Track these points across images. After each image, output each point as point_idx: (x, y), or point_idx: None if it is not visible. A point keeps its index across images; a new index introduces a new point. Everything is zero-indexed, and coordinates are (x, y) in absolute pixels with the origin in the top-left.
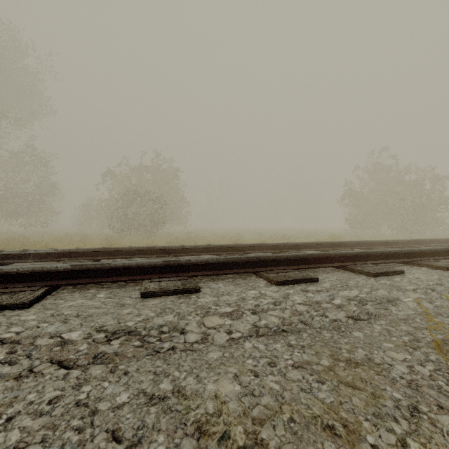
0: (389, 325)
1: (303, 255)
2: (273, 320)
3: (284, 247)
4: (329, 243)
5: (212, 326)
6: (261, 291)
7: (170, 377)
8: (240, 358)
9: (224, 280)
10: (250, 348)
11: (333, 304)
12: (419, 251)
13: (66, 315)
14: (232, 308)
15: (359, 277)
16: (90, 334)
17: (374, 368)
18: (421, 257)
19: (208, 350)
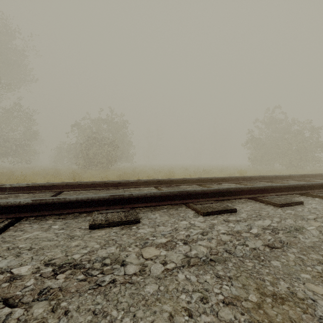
0: (300, 253)
1: (223, 189)
2: (202, 250)
3: (206, 180)
4: (240, 177)
5: (149, 257)
6: (190, 221)
7: (107, 317)
8: (175, 293)
9: (159, 211)
10: (183, 280)
11: (251, 233)
12: (312, 185)
13: (20, 248)
14: (167, 239)
15: (268, 207)
16: (38, 269)
17: (300, 305)
18: (313, 189)
19: (145, 282)
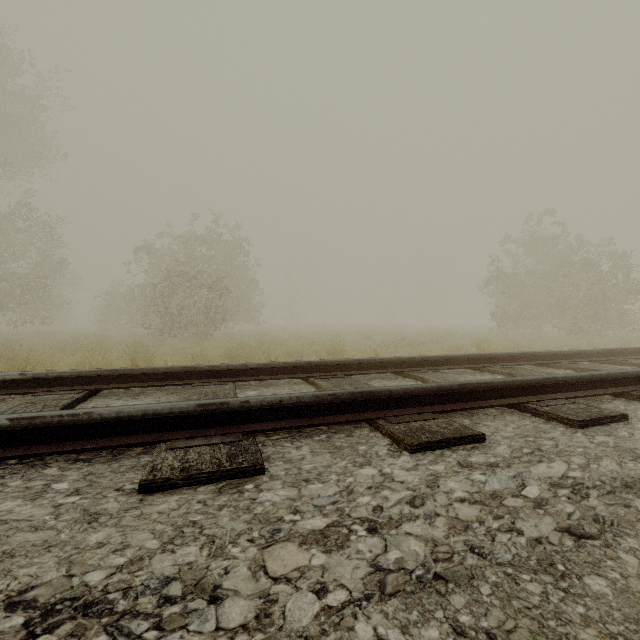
0: None
1: (451, 387)
2: (414, 549)
3: (410, 363)
4: (480, 356)
5: (282, 574)
6: (382, 469)
7: None
8: None
9: (311, 439)
10: None
11: (526, 497)
12: (638, 374)
13: None
14: (327, 518)
15: (553, 428)
16: None
17: None
18: None
19: None
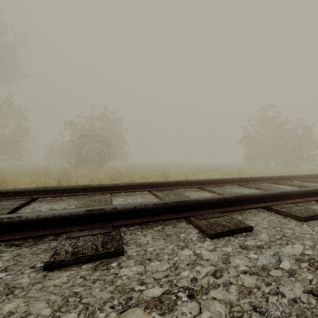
0: None
1: (230, 198)
2: (218, 310)
3: (205, 182)
4: (242, 178)
5: None
6: (195, 250)
7: None
8: None
9: (152, 229)
10: None
11: (282, 269)
12: None
13: None
14: (162, 288)
15: (289, 221)
16: None
17: None
18: None
19: None
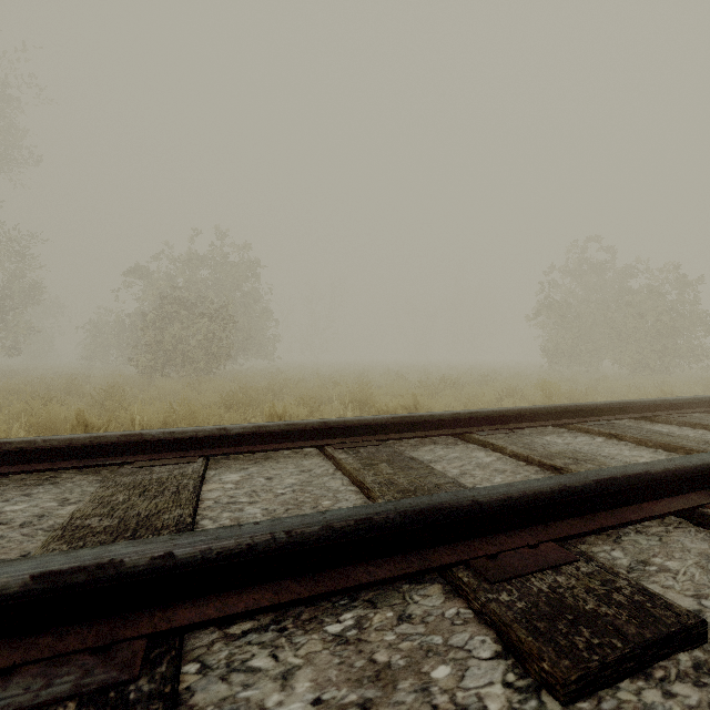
0: None
1: (583, 487)
2: None
3: (471, 420)
4: (566, 408)
5: None
6: None
7: None
8: None
9: (317, 635)
10: None
11: None
12: None
13: None
14: None
15: None
16: None
17: None
18: None
19: None
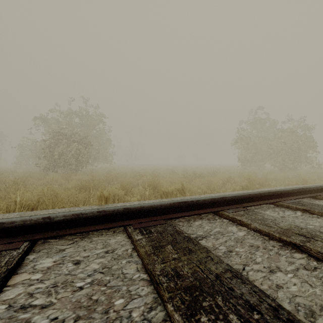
0: None
1: None
2: None
3: (221, 202)
4: (273, 192)
5: None
6: None
7: None
8: None
9: None
10: None
11: None
12: None
13: None
14: None
15: None
16: None
17: None
18: None
19: None
